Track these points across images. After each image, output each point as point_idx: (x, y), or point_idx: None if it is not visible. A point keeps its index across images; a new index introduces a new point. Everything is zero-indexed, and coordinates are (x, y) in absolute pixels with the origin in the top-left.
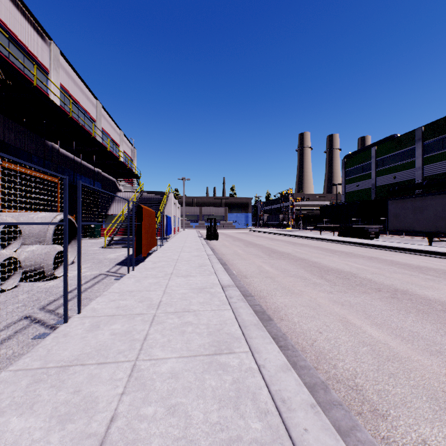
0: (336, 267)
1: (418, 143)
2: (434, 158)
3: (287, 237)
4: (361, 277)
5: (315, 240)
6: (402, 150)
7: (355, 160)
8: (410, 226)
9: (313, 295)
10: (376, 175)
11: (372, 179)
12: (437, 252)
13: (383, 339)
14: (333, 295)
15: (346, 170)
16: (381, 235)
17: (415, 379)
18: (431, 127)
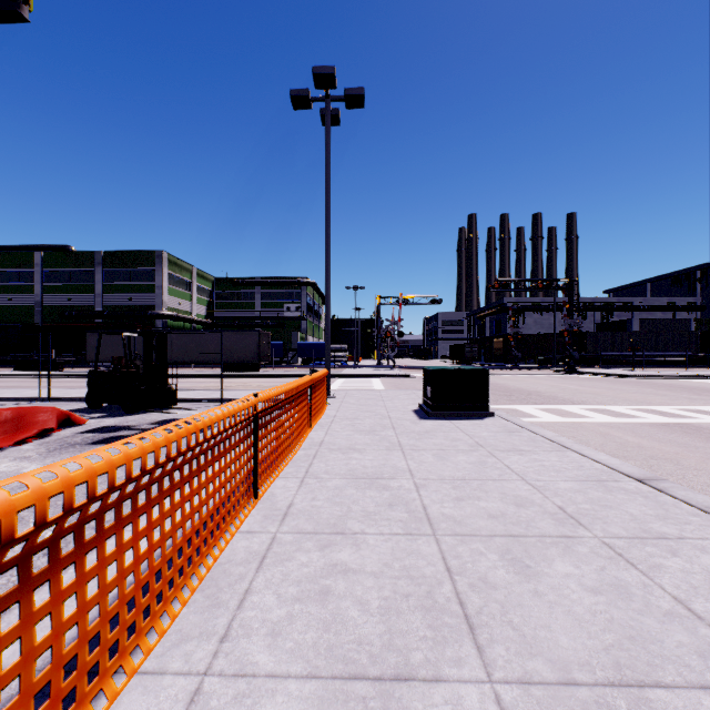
0: None
1: (99, 268)
2: (115, 288)
3: None
4: None
5: None
6: (80, 269)
7: (5, 260)
8: (110, 358)
9: None
10: (44, 291)
11: (38, 295)
12: None
13: None
14: None
15: None
16: (66, 368)
17: None
18: (112, 256)
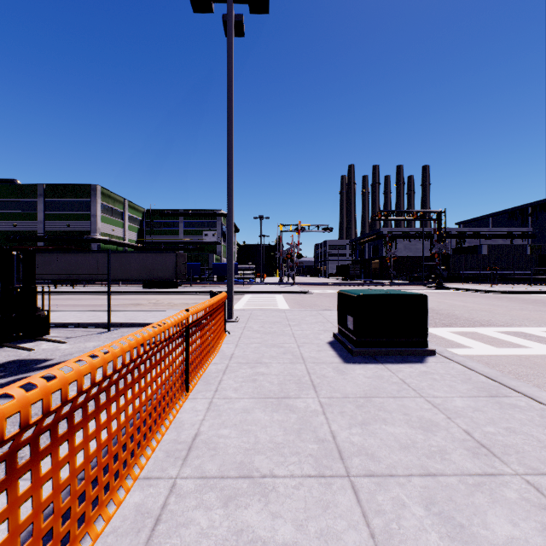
0: None
1: (41, 199)
2: (55, 216)
3: None
4: None
5: None
6: (24, 199)
7: None
8: (41, 276)
9: None
10: None
11: None
12: (63, 292)
13: None
14: None
15: None
16: None
17: None
18: (52, 188)
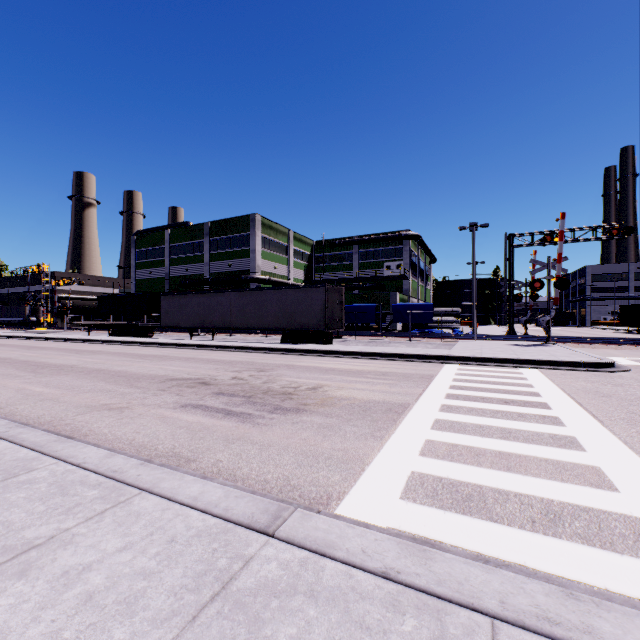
0: (62, 364)
1: (207, 238)
2: (218, 256)
3: (27, 341)
4: (79, 367)
5: (72, 342)
6: (194, 241)
7: (148, 240)
8: (178, 323)
9: (6, 383)
10: (171, 264)
11: (166, 267)
12: (180, 344)
13: (43, 390)
14: (30, 379)
15: (138, 250)
16: (166, 333)
17: (41, 397)
18: (216, 226)
